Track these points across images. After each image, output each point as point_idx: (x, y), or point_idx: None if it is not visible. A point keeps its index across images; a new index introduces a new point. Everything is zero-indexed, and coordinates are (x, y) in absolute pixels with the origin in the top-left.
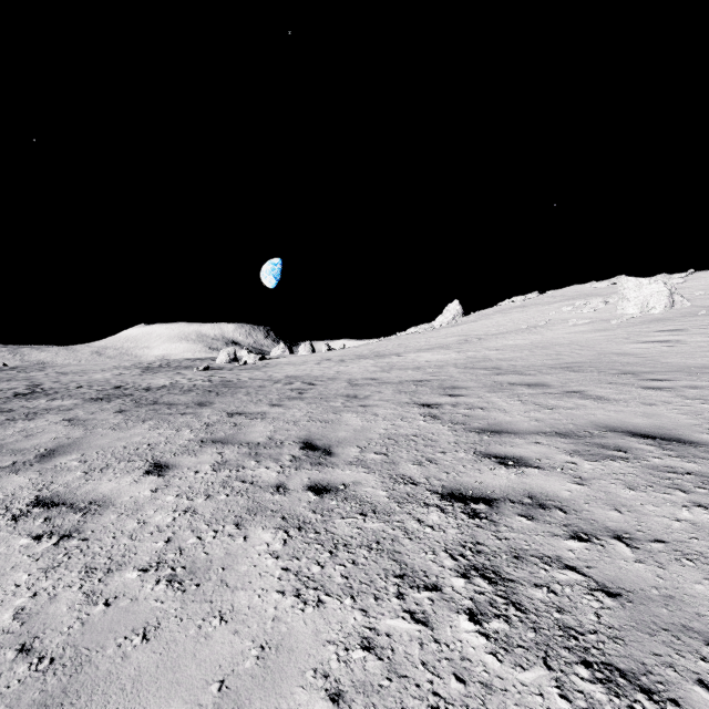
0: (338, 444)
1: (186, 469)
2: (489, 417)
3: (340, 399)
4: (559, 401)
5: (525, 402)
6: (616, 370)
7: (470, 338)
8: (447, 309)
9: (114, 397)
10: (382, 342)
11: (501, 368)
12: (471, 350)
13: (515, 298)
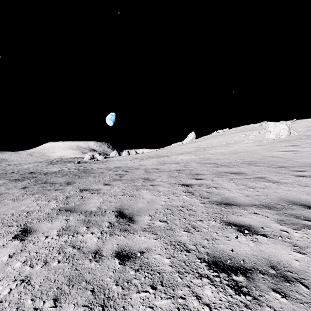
0: (138, 213)
1: (41, 234)
2: (220, 193)
3: (140, 180)
4: (255, 183)
5: (237, 184)
6: (275, 165)
7: (200, 148)
8: (189, 135)
9: (26, 178)
10: (160, 150)
11: (217, 163)
12: (201, 154)
13: (219, 131)
